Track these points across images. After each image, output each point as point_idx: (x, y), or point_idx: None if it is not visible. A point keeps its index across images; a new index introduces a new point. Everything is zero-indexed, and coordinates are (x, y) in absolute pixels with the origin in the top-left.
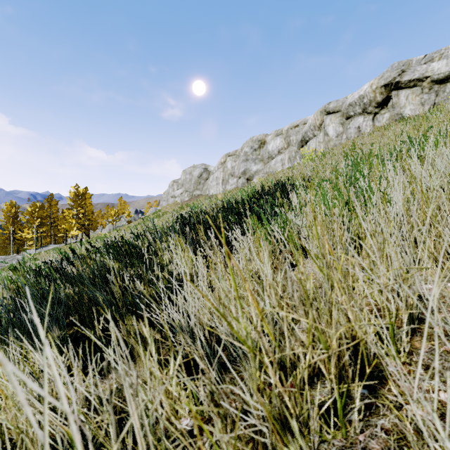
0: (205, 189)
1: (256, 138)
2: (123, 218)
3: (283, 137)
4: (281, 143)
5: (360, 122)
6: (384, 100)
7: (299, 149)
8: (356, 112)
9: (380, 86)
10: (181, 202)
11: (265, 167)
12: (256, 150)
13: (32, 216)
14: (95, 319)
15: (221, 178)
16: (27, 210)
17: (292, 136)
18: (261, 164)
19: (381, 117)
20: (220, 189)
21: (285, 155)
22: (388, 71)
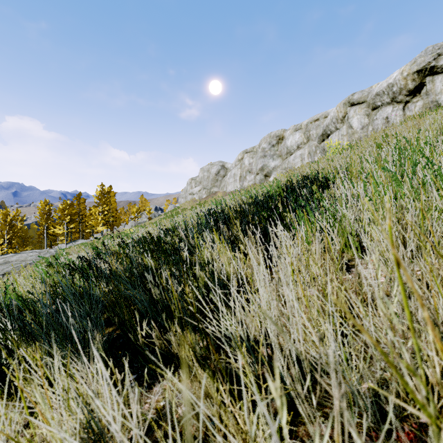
0: (223, 186)
1: (274, 133)
2: (144, 215)
3: (302, 132)
4: (300, 137)
5: (388, 112)
6: (416, 87)
7: (320, 143)
8: (384, 102)
9: (412, 73)
10: (199, 199)
11: (283, 163)
12: (274, 145)
13: (63, 213)
14: (138, 324)
15: (239, 174)
16: (59, 208)
17: (312, 130)
18: (280, 160)
19: (413, 105)
20: (237, 186)
21: (305, 150)
22: (421, 56)
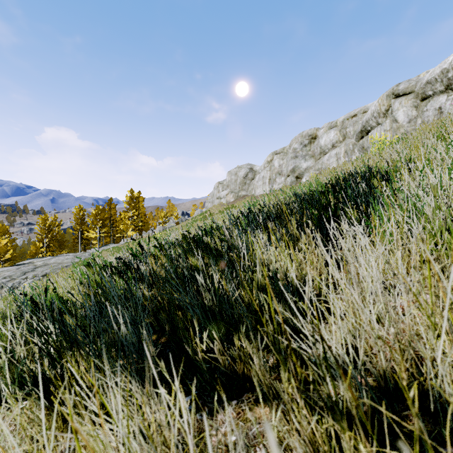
0: (251, 189)
1: (306, 133)
2: (171, 219)
3: (337, 129)
4: (336, 135)
5: (442, 102)
6: None
7: (358, 141)
8: (437, 91)
9: None
10: (227, 203)
11: (316, 163)
12: (307, 145)
13: (96, 218)
14: (197, 335)
15: (268, 177)
16: (92, 213)
17: (349, 127)
18: (312, 161)
19: None
20: (267, 189)
21: (341, 149)
22: None
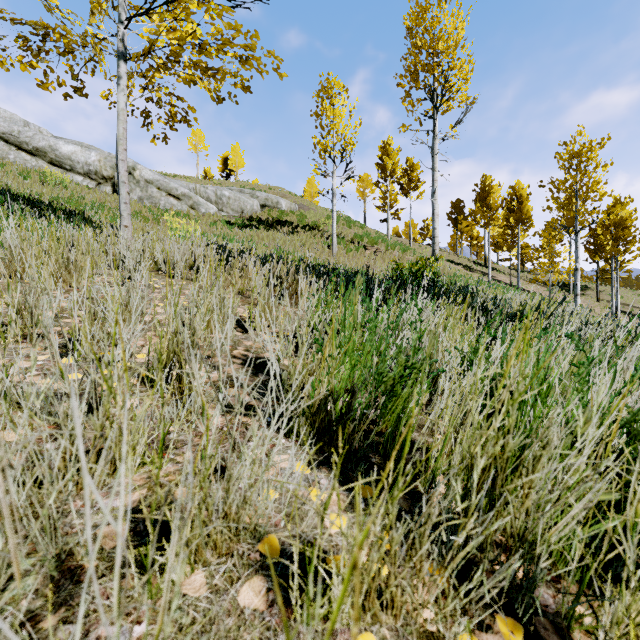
0: None
1: None
2: None
3: None
4: None
5: None
6: None
7: None
8: None
9: None
10: None
11: None
12: None
13: None
14: None
15: None
16: None
17: None
18: None
19: None
20: None
21: None
22: None
